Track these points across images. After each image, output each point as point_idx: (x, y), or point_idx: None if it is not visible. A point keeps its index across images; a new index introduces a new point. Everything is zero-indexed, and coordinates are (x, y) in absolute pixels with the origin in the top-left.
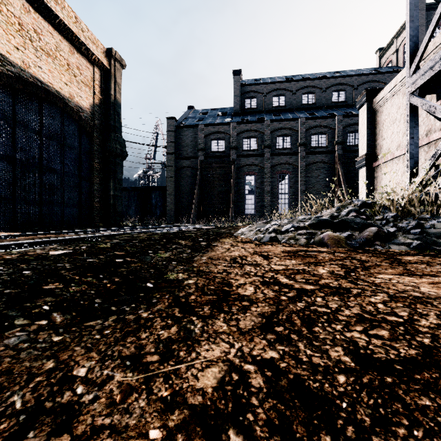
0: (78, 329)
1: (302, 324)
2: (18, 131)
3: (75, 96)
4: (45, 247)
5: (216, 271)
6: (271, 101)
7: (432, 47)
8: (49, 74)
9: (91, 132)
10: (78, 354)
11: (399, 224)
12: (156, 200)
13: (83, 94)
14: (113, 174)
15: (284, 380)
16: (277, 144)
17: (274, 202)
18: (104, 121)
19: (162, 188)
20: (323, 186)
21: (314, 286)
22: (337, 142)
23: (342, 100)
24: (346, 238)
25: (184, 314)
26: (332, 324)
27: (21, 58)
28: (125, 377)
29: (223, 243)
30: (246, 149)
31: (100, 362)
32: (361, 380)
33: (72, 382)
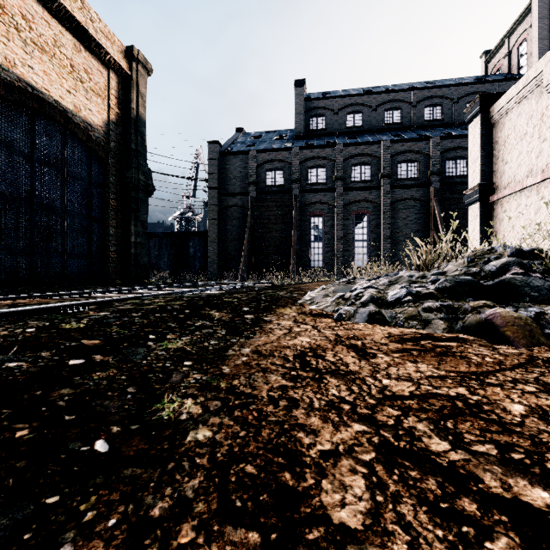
0: None
1: None
2: None
3: (82, 108)
4: None
5: (266, 395)
6: (345, 120)
7: None
8: (44, 76)
9: (104, 158)
10: None
11: None
12: (195, 250)
13: (93, 106)
14: (135, 215)
15: None
16: (352, 175)
17: (349, 252)
18: (123, 144)
19: (202, 234)
20: (414, 230)
21: (549, 490)
22: (433, 173)
23: (438, 118)
24: (534, 320)
25: None
26: None
27: (2, 53)
28: None
29: (281, 317)
30: (311, 183)
31: None
32: None
33: None
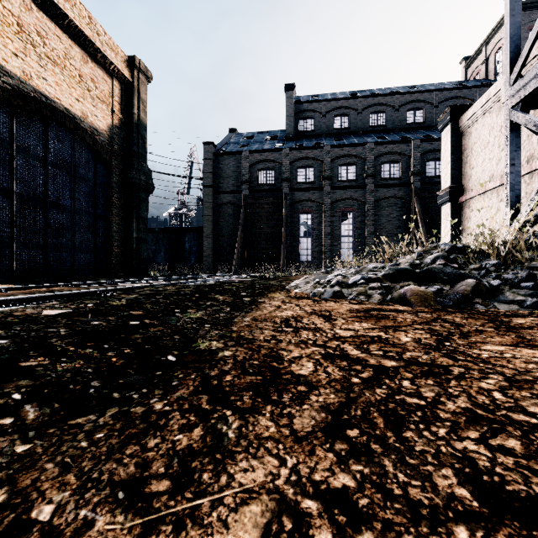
0: (57, 430)
1: (387, 425)
2: (17, 158)
3: (89, 115)
4: (40, 305)
5: (262, 338)
6: (332, 122)
7: (535, 52)
8: (56, 87)
9: (109, 160)
10: (48, 477)
11: (503, 275)
12: (190, 244)
13: (98, 112)
14: (136, 212)
15: (366, 534)
16: (339, 175)
17: (335, 247)
18: (125, 146)
19: (197, 229)
20: (396, 227)
21: (397, 362)
22: (414, 173)
23: (419, 121)
24: (434, 293)
25: (214, 406)
26: (431, 427)
27: (20, 68)
28: (112, 524)
29: (272, 299)
30: (301, 182)
31: (77, 492)
32: (495, 537)
33: (25, 533)
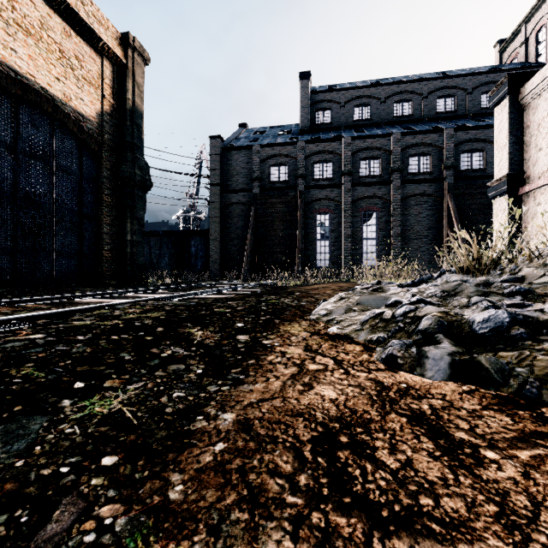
0: None
1: None
2: None
3: (73, 97)
4: None
5: None
6: (352, 113)
7: None
8: (29, 61)
9: (98, 151)
10: None
11: None
12: (197, 249)
13: (85, 95)
14: (130, 211)
15: None
16: (360, 170)
17: (357, 251)
18: (118, 137)
19: (204, 232)
20: (426, 228)
21: None
22: (447, 166)
23: (451, 110)
24: None
25: None
26: None
27: None
28: None
29: (287, 339)
30: (317, 178)
31: None
32: None
33: None
